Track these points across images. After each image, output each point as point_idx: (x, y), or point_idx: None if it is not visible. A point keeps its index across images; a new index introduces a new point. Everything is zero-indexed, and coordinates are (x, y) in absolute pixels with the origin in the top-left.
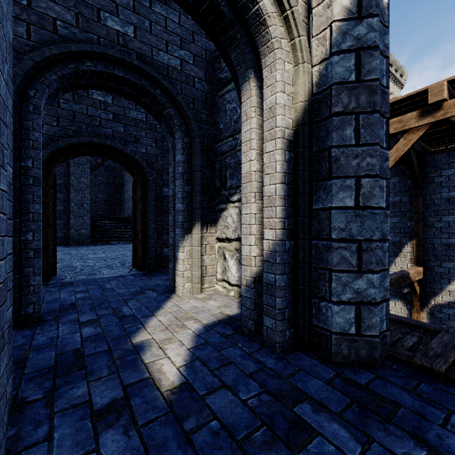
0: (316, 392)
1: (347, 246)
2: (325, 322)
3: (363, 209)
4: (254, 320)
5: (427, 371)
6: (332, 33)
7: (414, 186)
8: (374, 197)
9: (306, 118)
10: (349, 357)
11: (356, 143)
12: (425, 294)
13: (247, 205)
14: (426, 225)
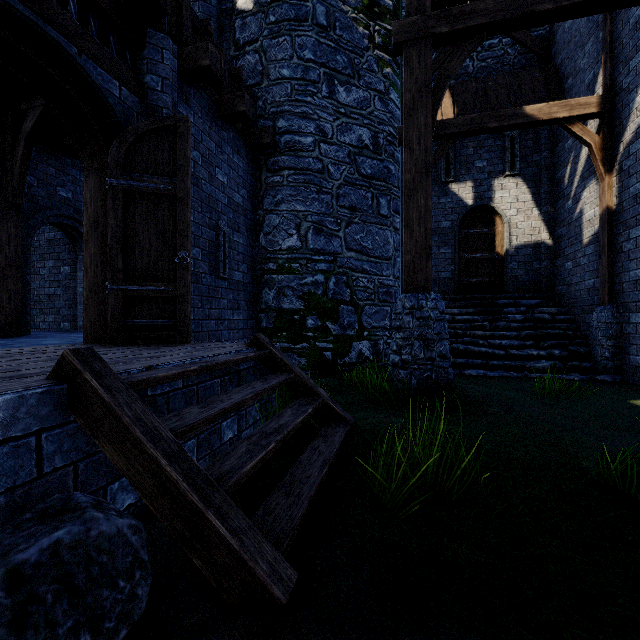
0: None
1: None
2: None
3: None
4: None
5: None
6: None
7: None
8: None
9: None
10: None
11: None
12: (615, 142)
13: None
14: (616, 16)
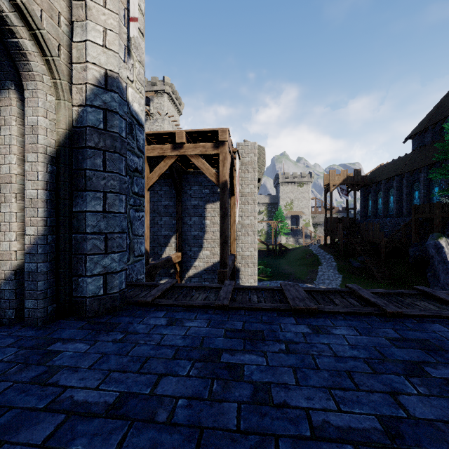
0: (68, 335)
1: (98, 237)
2: (82, 292)
3: (109, 213)
4: (15, 308)
5: (144, 304)
6: (87, 91)
7: (176, 195)
8: (115, 206)
9: (67, 142)
10: (99, 310)
11: (104, 170)
12: (183, 271)
13: (6, 204)
14: (184, 223)
